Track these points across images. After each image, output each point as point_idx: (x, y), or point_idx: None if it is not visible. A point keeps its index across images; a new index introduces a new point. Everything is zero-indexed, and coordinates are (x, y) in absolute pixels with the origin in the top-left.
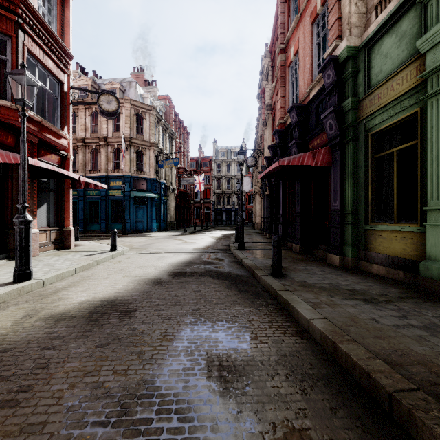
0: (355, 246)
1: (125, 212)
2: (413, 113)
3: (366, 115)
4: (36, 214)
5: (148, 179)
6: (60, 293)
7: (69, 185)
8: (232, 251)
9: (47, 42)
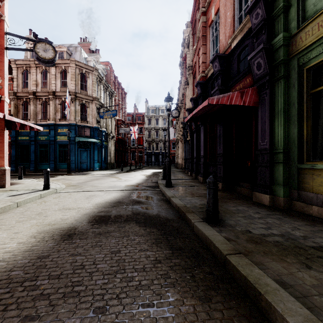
0: (286, 185)
1: (71, 154)
2: None
3: (301, 49)
4: None
5: (91, 127)
6: None
7: (3, 127)
8: (160, 188)
9: None
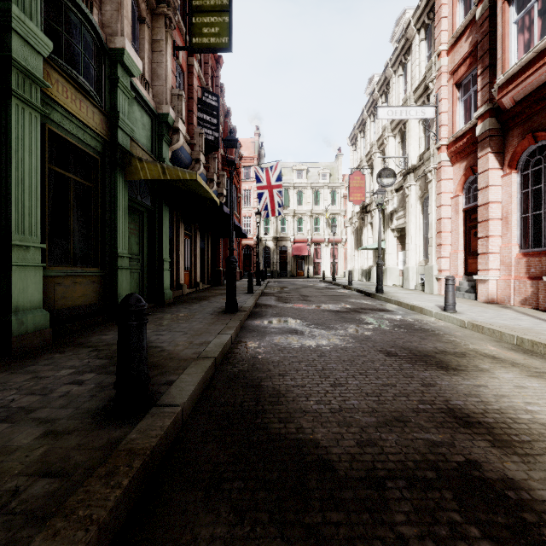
0: None
1: None
2: None
3: None
4: None
5: None
6: None
7: None
8: None
9: None
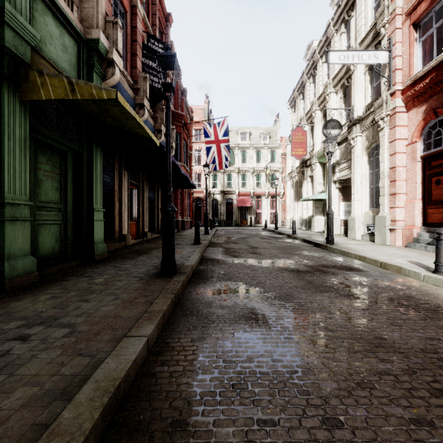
0: None
1: None
2: None
3: None
4: None
5: None
6: None
7: None
8: None
9: None
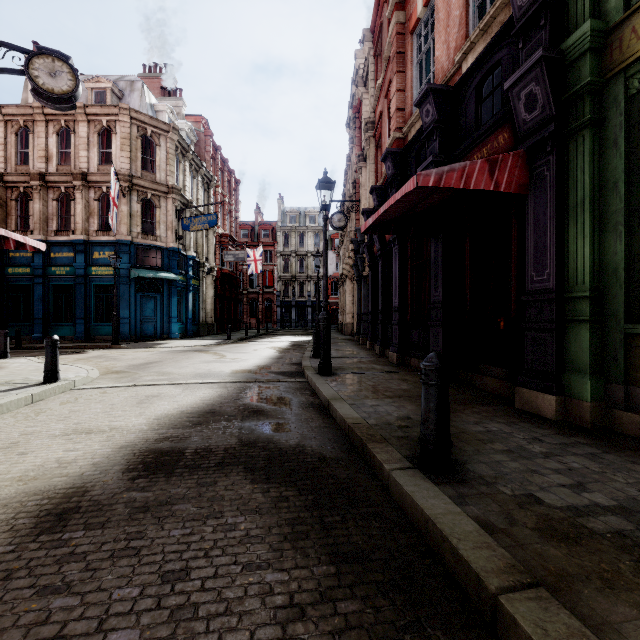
0: (596, 374)
1: (121, 305)
2: None
3: (634, 56)
4: None
5: (164, 249)
6: None
7: None
8: (308, 377)
9: None
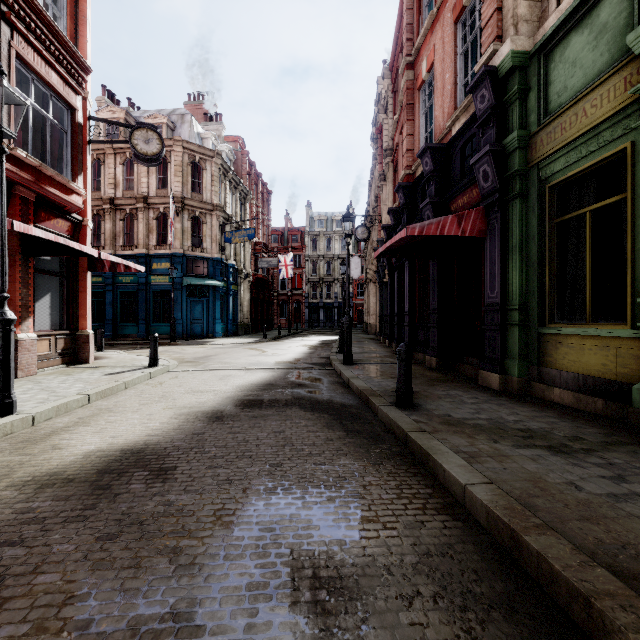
0: (523, 359)
1: (175, 308)
2: (619, 151)
3: (541, 157)
4: (31, 310)
5: (210, 260)
6: (57, 436)
7: (85, 267)
8: (334, 366)
9: (49, 44)
